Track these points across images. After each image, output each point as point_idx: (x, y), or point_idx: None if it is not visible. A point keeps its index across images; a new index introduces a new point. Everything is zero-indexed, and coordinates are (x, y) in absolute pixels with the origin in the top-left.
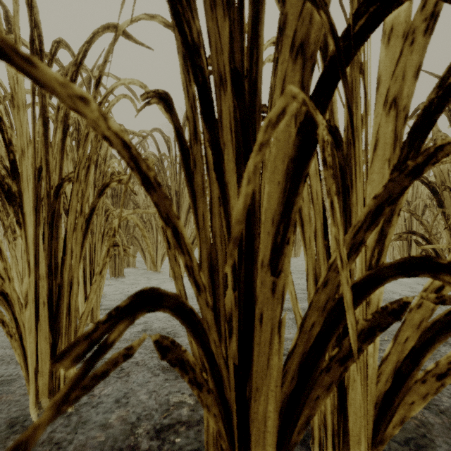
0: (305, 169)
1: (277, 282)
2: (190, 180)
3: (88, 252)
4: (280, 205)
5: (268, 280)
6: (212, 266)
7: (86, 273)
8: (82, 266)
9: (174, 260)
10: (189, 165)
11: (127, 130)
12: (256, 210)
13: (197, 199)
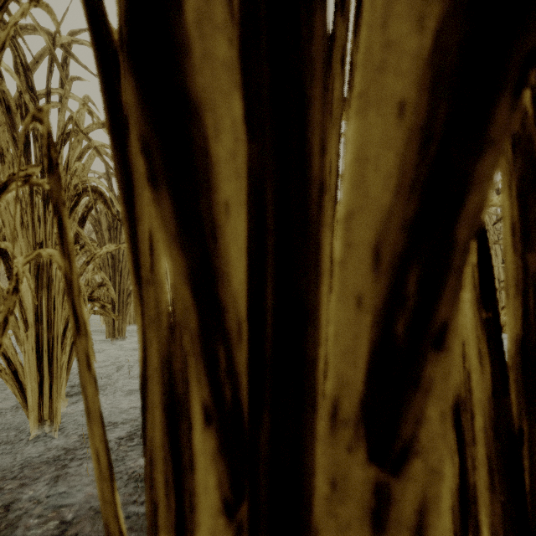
0: (521, 37)
1: (396, 494)
2: (120, 141)
3: (45, 310)
4: (406, 194)
5: (357, 477)
6: (173, 398)
7: (42, 343)
8: (34, 332)
9: (86, 365)
10: (117, 98)
11: (91, 111)
12: (311, 217)
13: (136, 192)
